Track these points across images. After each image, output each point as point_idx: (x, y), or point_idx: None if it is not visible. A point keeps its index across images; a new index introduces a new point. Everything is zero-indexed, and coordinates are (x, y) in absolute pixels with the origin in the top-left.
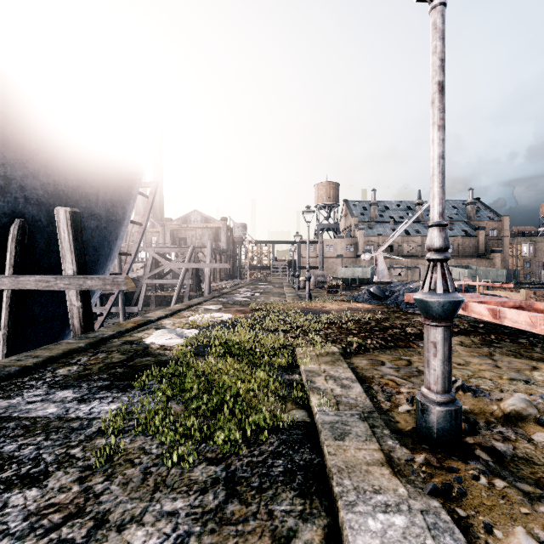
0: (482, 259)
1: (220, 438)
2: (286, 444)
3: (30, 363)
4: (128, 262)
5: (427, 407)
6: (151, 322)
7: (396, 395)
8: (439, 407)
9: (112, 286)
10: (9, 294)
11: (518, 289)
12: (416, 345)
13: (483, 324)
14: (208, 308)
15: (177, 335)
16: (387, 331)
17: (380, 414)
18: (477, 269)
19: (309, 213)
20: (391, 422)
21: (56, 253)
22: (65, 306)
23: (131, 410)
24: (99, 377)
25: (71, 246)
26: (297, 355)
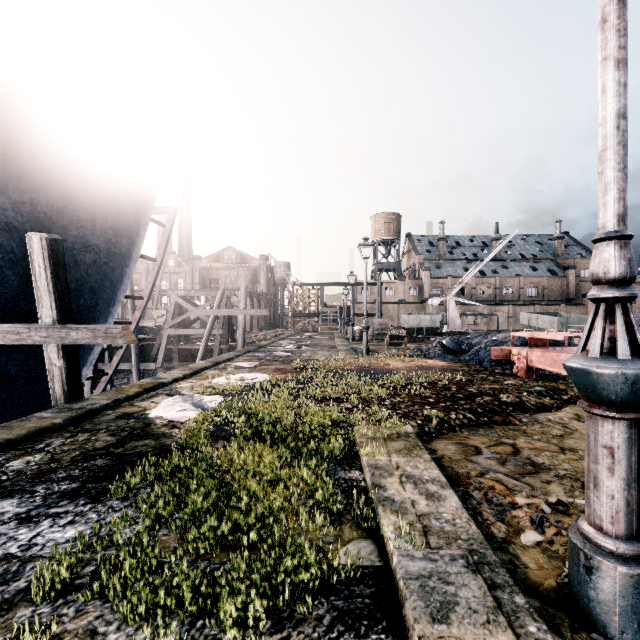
0: (572, 305)
1: (228, 614)
2: (345, 620)
3: None
4: (139, 307)
5: (600, 564)
6: (163, 385)
7: (512, 511)
8: (624, 568)
9: (105, 340)
10: None
11: None
12: (517, 421)
13: None
14: (240, 365)
15: (193, 405)
16: (474, 399)
17: (494, 549)
18: (568, 317)
19: (367, 247)
20: (516, 567)
21: None
22: None
23: (95, 541)
24: (67, 475)
25: (50, 286)
26: (356, 438)
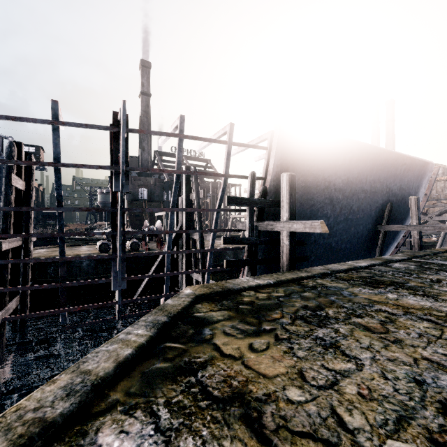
0: None
1: None
2: None
3: (420, 254)
4: None
5: None
6: None
7: None
8: None
9: (439, 230)
10: (383, 232)
11: None
12: None
13: None
14: None
15: None
16: None
17: None
18: None
19: None
20: None
21: (394, 215)
22: (390, 240)
23: None
24: None
25: (416, 213)
26: None
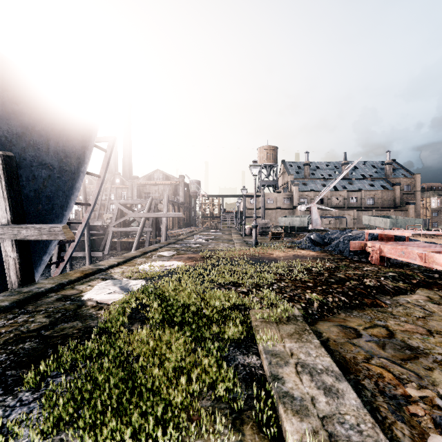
0: (398, 210)
1: None
2: None
3: None
4: (87, 211)
5: None
6: (101, 271)
7: (409, 407)
8: None
9: (49, 236)
10: None
11: (431, 235)
12: (383, 303)
13: (437, 274)
14: (162, 254)
15: (120, 288)
16: (344, 283)
17: None
18: (397, 219)
19: (256, 167)
20: None
21: None
22: None
23: None
24: None
25: (4, 193)
26: (252, 321)
